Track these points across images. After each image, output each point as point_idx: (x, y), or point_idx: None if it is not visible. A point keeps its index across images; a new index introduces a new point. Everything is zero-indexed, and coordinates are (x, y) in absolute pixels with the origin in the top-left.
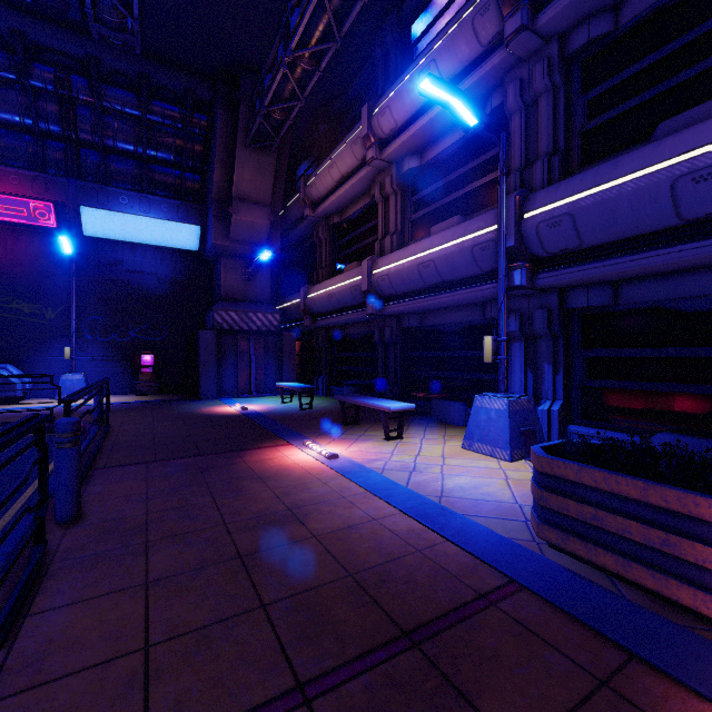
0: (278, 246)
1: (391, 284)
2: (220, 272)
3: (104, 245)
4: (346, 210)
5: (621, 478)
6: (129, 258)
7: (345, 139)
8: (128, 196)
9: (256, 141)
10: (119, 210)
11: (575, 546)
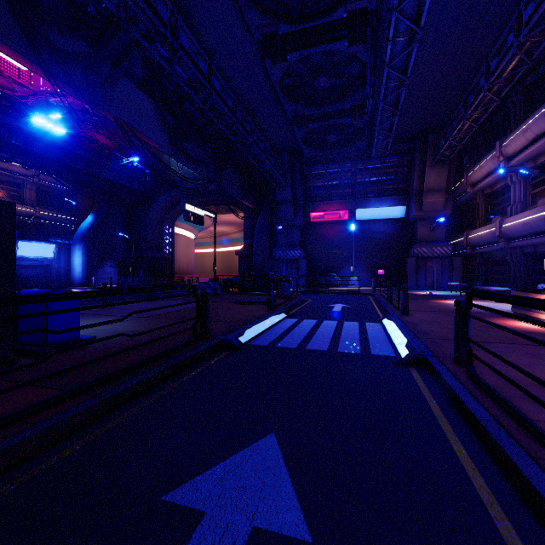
0: (450, 209)
1: (510, 232)
2: (417, 228)
3: (363, 222)
4: (494, 186)
5: (520, 292)
6: (373, 226)
7: (488, 155)
8: (374, 200)
9: (436, 163)
10: (370, 207)
11: (515, 310)
